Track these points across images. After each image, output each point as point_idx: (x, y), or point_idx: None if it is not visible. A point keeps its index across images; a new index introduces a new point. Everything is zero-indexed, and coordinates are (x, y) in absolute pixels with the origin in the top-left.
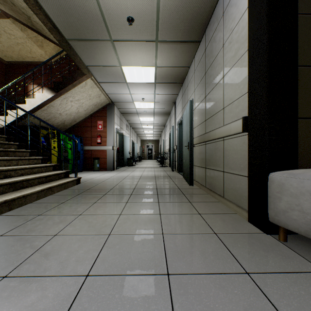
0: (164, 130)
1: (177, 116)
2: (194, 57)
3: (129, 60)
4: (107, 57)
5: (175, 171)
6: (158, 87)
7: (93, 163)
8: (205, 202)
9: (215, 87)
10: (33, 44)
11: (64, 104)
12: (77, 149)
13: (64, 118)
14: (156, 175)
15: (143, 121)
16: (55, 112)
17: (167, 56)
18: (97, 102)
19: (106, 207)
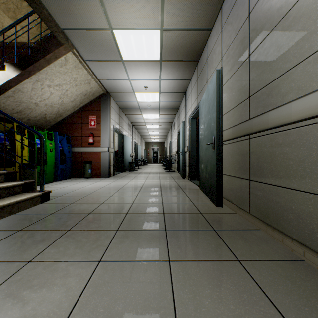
0: (170, 131)
1: (188, 109)
2: (221, 8)
3: (123, 16)
4: (89, 10)
5: (186, 179)
6: (165, 69)
7: (83, 168)
8: (273, 261)
9: (283, 19)
10: (3, 15)
11: (39, 90)
12: (43, 149)
13: (44, 111)
14: (162, 185)
15: (146, 119)
16: (28, 102)
17: (180, 7)
18: (87, 90)
19: (41, 285)
